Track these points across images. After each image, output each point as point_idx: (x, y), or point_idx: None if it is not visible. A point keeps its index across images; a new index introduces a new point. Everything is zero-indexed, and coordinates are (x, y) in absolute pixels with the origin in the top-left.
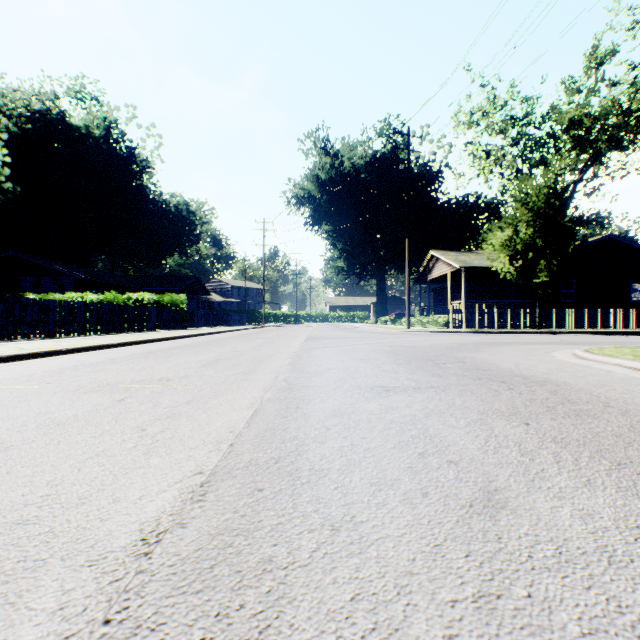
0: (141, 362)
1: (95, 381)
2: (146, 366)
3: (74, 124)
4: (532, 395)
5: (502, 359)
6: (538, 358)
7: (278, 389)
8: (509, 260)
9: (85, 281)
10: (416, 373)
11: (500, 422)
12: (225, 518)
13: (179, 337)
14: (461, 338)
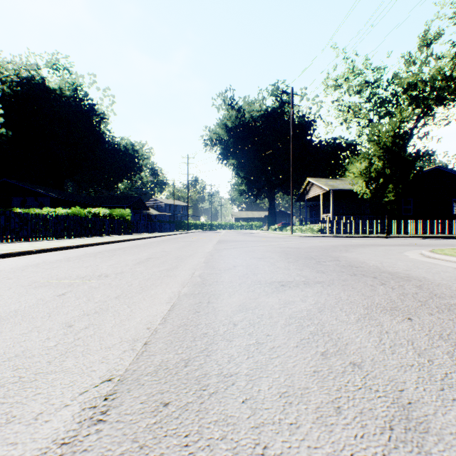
0: (90, 260)
1: (47, 277)
2: (92, 264)
3: (51, 87)
4: (403, 290)
5: (368, 258)
6: (395, 257)
7: (193, 284)
8: (365, 184)
9: (58, 200)
10: (304, 270)
11: (386, 317)
12: (121, 451)
13: (124, 240)
14: (332, 241)
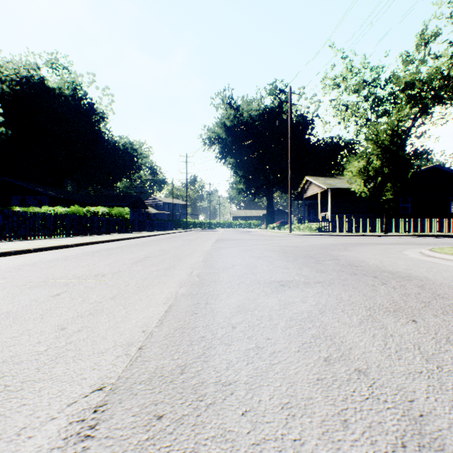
0: (87, 259)
1: (43, 276)
2: (90, 263)
3: (50, 86)
4: (405, 290)
5: (367, 257)
6: (395, 256)
7: (191, 284)
8: (363, 183)
9: (57, 198)
10: (303, 269)
11: (389, 319)
12: None
13: (122, 239)
14: (330, 240)
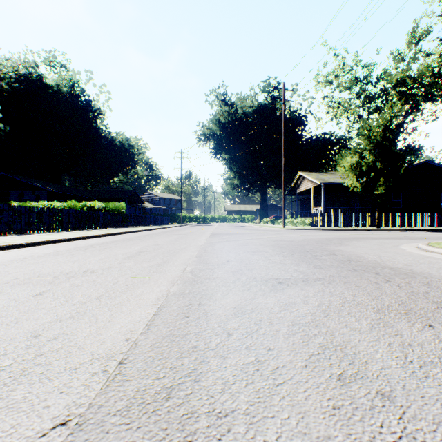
0: (79, 254)
1: (29, 273)
2: (81, 258)
3: (48, 84)
4: (411, 288)
5: (364, 252)
6: (392, 251)
7: (184, 282)
8: (356, 178)
9: (55, 193)
10: (300, 265)
11: (403, 323)
12: None
13: (117, 233)
14: (324, 234)
